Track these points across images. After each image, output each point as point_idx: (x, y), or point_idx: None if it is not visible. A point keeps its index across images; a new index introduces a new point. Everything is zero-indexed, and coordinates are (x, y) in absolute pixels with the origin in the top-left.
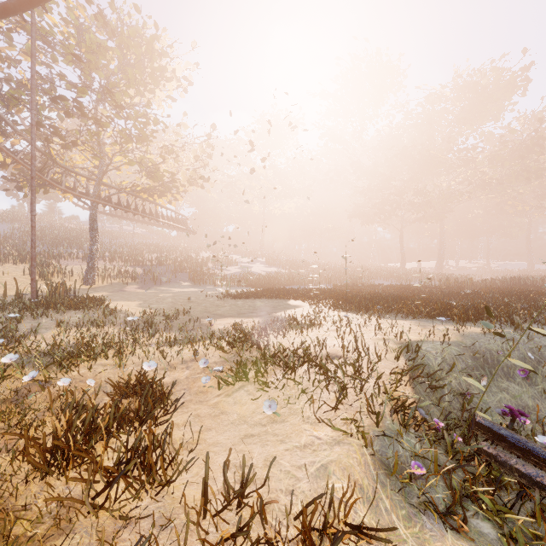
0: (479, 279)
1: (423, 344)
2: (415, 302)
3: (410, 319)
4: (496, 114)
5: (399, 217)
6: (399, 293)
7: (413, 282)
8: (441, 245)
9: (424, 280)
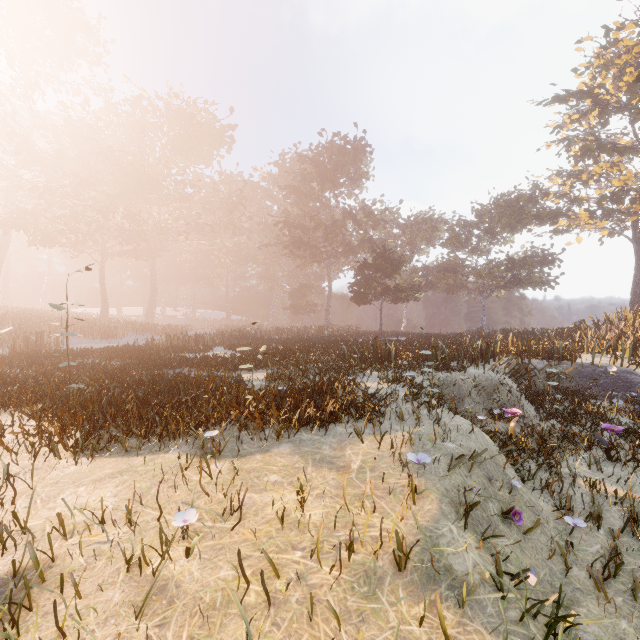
0: (193, 329)
1: (461, 554)
2: (242, 397)
3: (272, 442)
4: (207, 159)
5: (97, 245)
6: (144, 365)
7: (127, 338)
8: (153, 289)
9: (259, 356)
